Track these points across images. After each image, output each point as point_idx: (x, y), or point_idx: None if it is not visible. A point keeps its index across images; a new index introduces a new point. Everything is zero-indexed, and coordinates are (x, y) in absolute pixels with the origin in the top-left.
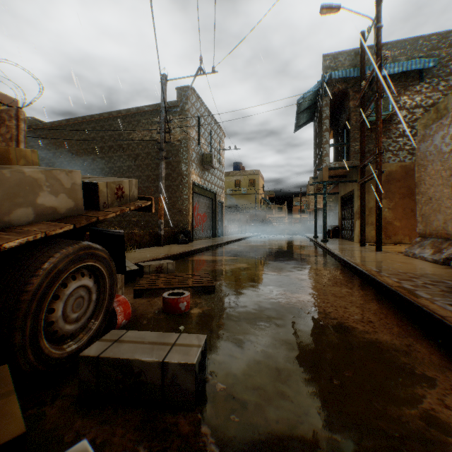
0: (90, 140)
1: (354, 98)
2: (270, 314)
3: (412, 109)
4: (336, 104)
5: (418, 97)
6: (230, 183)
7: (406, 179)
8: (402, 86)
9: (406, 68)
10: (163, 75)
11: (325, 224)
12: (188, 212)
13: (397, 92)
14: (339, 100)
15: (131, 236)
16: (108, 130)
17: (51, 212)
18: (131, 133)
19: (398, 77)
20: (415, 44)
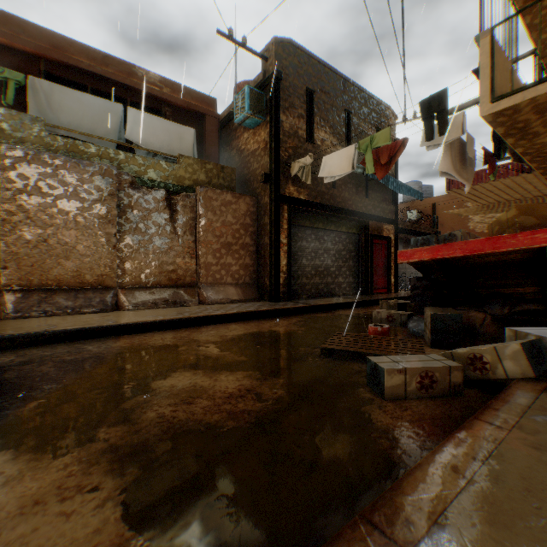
0: None
1: None
2: (322, 327)
3: None
4: None
5: None
6: None
7: None
8: None
9: None
10: None
11: None
12: None
13: None
14: None
15: None
16: None
17: None
18: None
19: None
20: None
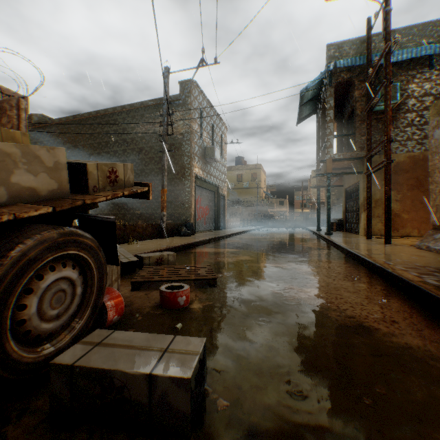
0: (96, 135)
1: (359, 88)
2: (277, 311)
3: (421, 98)
4: (340, 95)
5: (427, 85)
6: (232, 177)
7: (414, 170)
8: (411, 74)
9: (415, 54)
10: (165, 68)
11: (329, 216)
12: (191, 205)
13: (405, 80)
14: (343, 91)
15: (134, 228)
16: (112, 123)
17: (29, 194)
18: (135, 127)
19: (406, 64)
20: (424, 30)
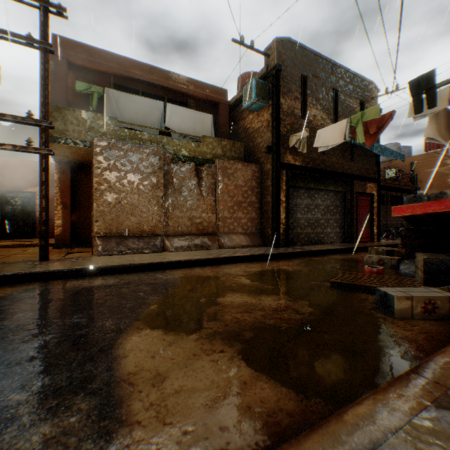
0: None
1: None
2: (322, 267)
3: None
4: None
5: None
6: None
7: None
8: None
9: None
10: None
11: None
12: None
13: None
14: None
15: None
16: None
17: None
18: None
19: None
20: None
